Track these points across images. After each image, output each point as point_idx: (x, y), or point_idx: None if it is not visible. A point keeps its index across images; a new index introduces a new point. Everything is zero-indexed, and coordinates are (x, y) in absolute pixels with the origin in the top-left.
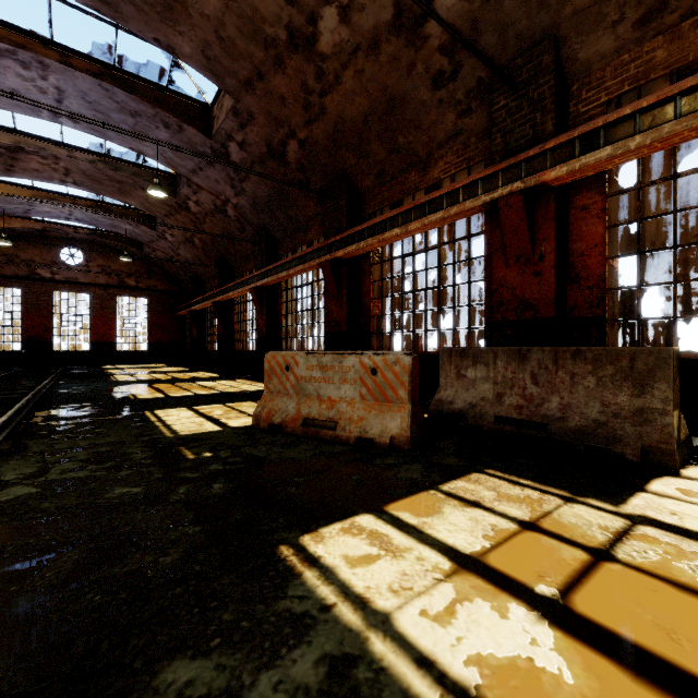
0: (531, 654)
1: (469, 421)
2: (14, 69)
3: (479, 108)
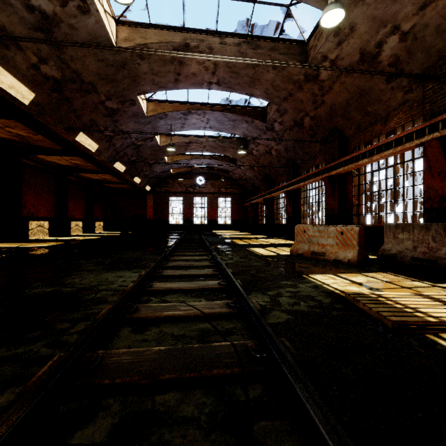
0: (360, 291)
1: (397, 259)
2: (195, 117)
3: (417, 88)
